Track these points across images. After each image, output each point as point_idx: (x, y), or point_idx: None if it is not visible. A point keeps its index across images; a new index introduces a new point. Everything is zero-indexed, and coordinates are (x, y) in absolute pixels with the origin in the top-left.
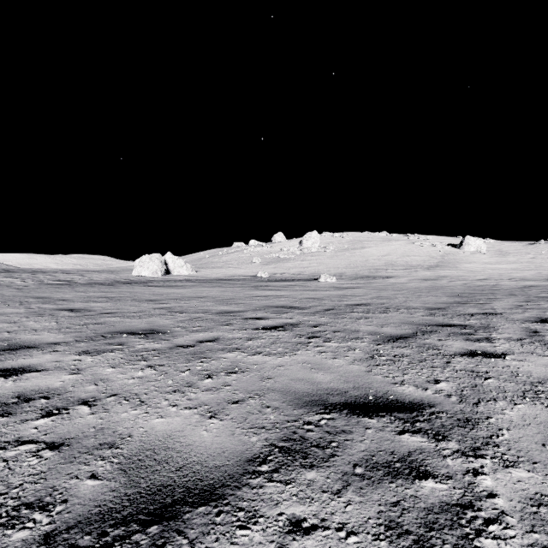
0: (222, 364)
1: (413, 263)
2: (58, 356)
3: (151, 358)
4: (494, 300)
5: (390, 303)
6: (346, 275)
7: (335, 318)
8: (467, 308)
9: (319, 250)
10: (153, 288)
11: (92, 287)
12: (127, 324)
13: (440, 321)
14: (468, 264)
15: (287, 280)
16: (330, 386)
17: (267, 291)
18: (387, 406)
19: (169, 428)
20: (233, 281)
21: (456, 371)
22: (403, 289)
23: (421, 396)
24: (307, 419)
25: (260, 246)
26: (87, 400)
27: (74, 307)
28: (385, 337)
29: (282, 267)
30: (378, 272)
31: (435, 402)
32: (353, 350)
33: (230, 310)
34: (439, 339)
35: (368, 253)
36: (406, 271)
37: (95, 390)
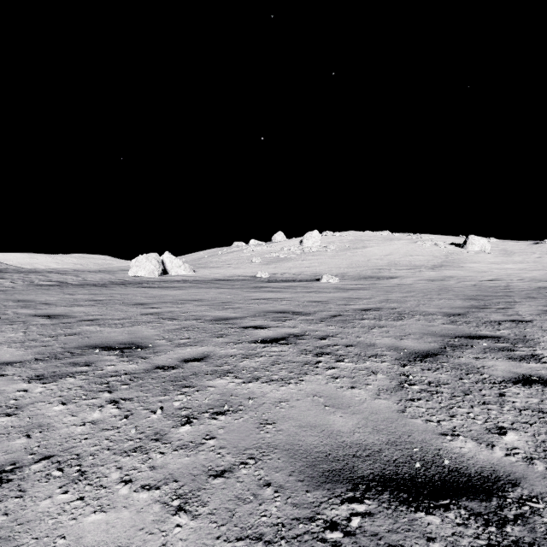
0: (207, 398)
1: (417, 263)
2: (1, 384)
3: (118, 387)
4: (515, 304)
5: (401, 307)
6: (348, 275)
7: (344, 327)
8: (490, 314)
9: (320, 249)
10: (147, 290)
11: (82, 288)
12: (105, 334)
13: (466, 331)
14: (473, 263)
15: (287, 280)
16: (354, 440)
17: (267, 293)
18: (447, 483)
19: (107, 539)
20: (232, 281)
21: (519, 410)
22: (411, 291)
23: (490, 460)
24: (330, 514)
25: (260, 245)
26: (2, 469)
27: (54, 313)
28: (409, 354)
29: (283, 267)
30: (382, 272)
31: (515, 473)
32: (374, 374)
33: (226, 316)
34: (475, 357)
35: (370, 253)
36: (410, 271)
37: (22, 448)
